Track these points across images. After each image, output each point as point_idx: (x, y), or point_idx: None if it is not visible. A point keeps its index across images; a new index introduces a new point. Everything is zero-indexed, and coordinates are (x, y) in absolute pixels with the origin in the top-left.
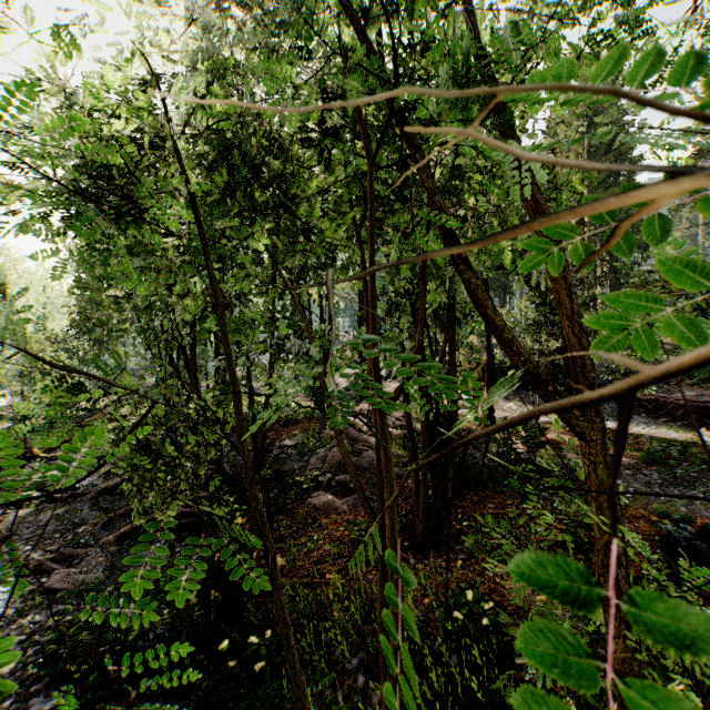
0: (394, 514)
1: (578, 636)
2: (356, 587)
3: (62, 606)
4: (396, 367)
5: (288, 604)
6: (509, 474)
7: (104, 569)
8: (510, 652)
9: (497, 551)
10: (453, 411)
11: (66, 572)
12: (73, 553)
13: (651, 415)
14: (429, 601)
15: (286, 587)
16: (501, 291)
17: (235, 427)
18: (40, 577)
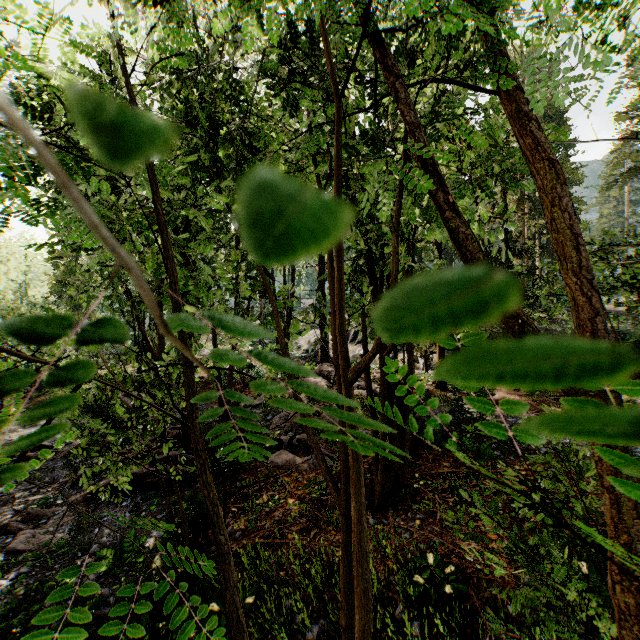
0: (359, 496)
1: (567, 634)
2: (317, 548)
3: (25, 568)
4: (353, 331)
5: (250, 565)
6: (462, 432)
7: (70, 530)
8: (472, 619)
9: (454, 511)
10: (410, 373)
11: (31, 533)
12: (41, 512)
13: None
14: (389, 563)
15: (248, 549)
16: (449, 261)
17: (203, 387)
18: (6, 538)
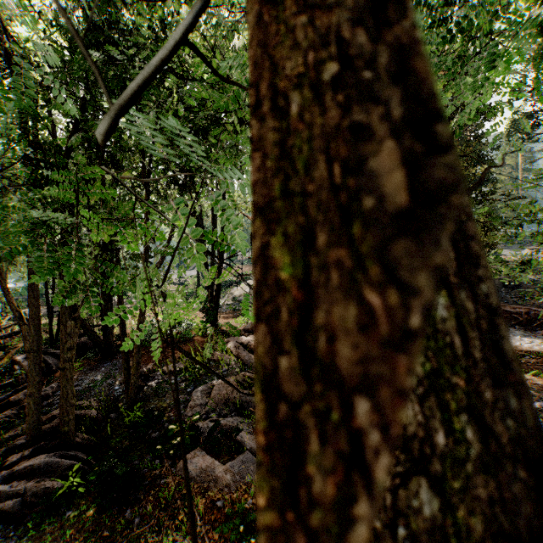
0: None
1: None
2: None
3: None
4: None
5: None
6: None
7: None
8: None
9: None
10: None
11: None
12: None
13: (525, 327)
14: None
15: None
16: None
17: None
18: None
